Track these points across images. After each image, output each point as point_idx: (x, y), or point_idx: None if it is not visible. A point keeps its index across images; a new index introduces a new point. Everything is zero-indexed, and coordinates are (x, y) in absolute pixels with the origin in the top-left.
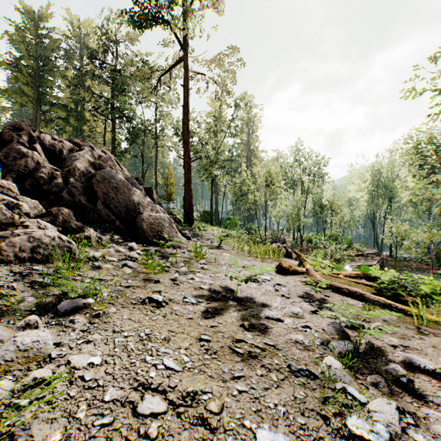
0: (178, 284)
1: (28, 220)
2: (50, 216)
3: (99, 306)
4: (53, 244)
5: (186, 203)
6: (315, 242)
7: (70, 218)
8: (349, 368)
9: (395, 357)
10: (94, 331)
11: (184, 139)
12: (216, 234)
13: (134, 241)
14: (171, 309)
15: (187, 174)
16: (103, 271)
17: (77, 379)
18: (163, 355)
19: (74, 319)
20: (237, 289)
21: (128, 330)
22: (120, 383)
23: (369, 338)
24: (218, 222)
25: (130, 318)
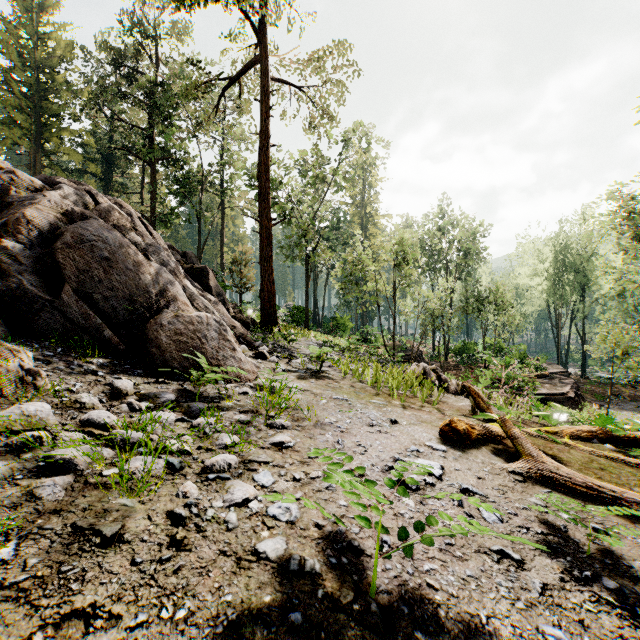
0: (184, 547)
1: None
2: None
3: None
4: None
5: (264, 294)
6: (466, 355)
7: None
8: None
9: None
10: None
11: (261, 188)
12: (312, 350)
13: (139, 370)
14: None
15: (266, 246)
16: None
17: None
18: None
19: None
20: (375, 570)
21: None
22: None
23: None
24: (318, 324)
25: None
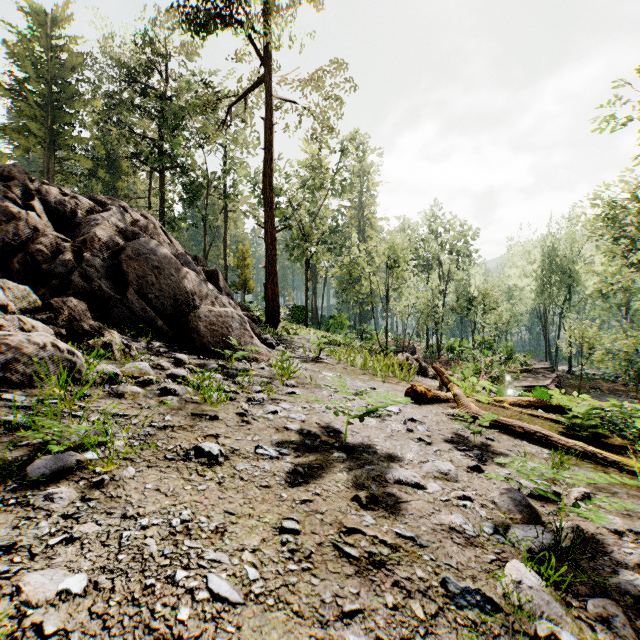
0: (249, 423)
1: (3, 317)
2: (50, 310)
3: (106, 466)
4: (42, 356)
5: (268, 294)
6: (459, 352)
7: (83, 314)
8: (550, 584)
9: (624, 556)
10: (87, 516)
11: (265, 198)
12: (312, 340)
13: (184, 351)
14: (233, 468)
15: (270, 251)
16: (126, 400)
17: (28, 631)
18: (210, 566)
19: (54, 493)
20: (346, 431)
21: (151, 513)
22: (115, 638)
23: (572, 517)
24: (317, 323)
25: (158, 488)
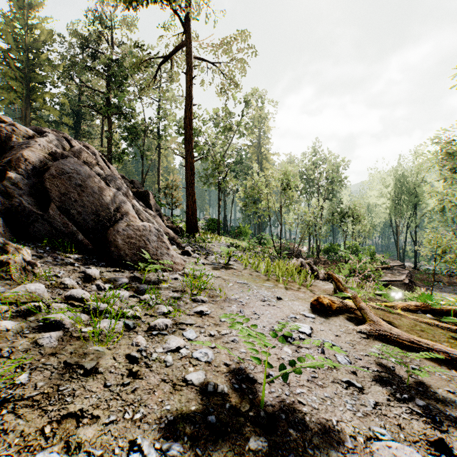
0: (138, 376)
1: None
2: None
3: None
4: None
5: (189, 210)
6: (332, 253)
7: None
8: None
9: None
10: None
11: (186, 135)
12: (222, 249)
13: (102, 263)
14: None
15: (190, 176)
16: None
17: None
18: None
19: None
20: (264, 390)
21: None
22: None
23: None
24: (227, 231)
25: None
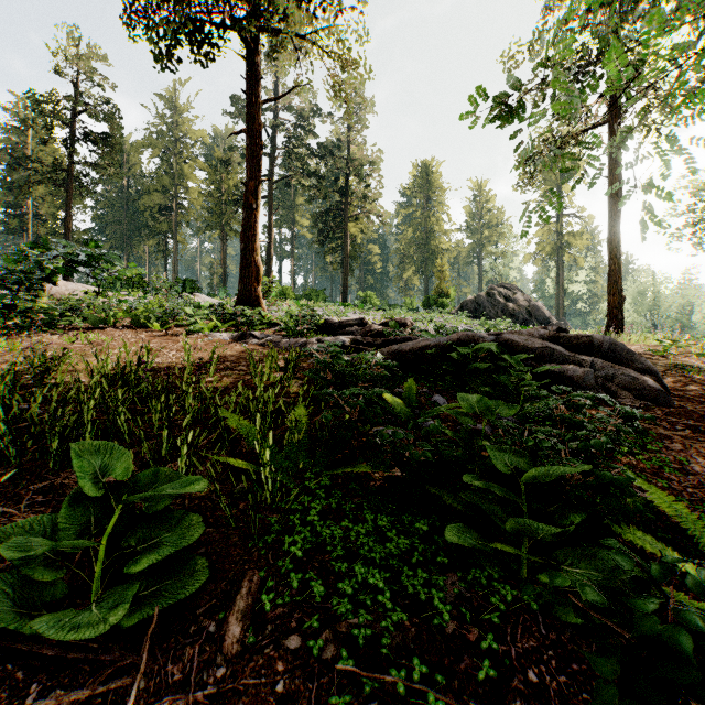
0: None
1: None
2: None
3: None
4: None
5: None
6: None
7: None
8: None
9: None
10: None
11: (557, 289)
12: None
13: None
14: None
15: (560, 309)
16: None
17: None
18: None
19: None
20: None
21: None
22: None
23: None
24: None
25: None
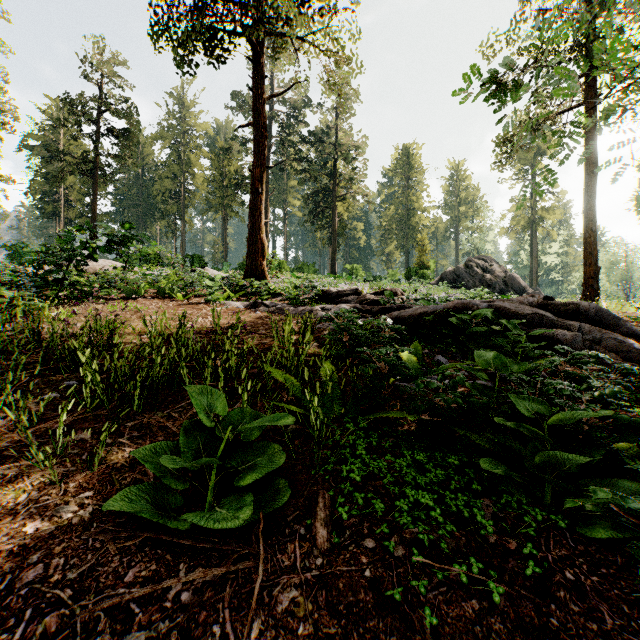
0: None
1: None
2: None
3: None
4: None
5: None
6: None
7: None
8: None
9: None
10: None
11: (531, 260)
12: None
13: None
14: None
15: (534, 279)
16: None
17: None
18: None
19: None
20: None
21: None
22: None
23: None
24: None
25: None
